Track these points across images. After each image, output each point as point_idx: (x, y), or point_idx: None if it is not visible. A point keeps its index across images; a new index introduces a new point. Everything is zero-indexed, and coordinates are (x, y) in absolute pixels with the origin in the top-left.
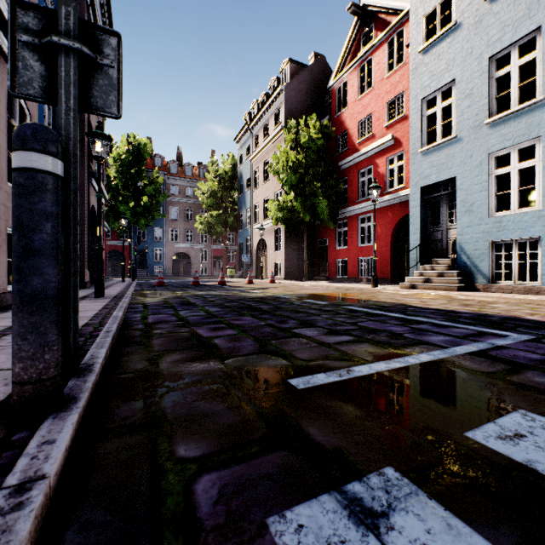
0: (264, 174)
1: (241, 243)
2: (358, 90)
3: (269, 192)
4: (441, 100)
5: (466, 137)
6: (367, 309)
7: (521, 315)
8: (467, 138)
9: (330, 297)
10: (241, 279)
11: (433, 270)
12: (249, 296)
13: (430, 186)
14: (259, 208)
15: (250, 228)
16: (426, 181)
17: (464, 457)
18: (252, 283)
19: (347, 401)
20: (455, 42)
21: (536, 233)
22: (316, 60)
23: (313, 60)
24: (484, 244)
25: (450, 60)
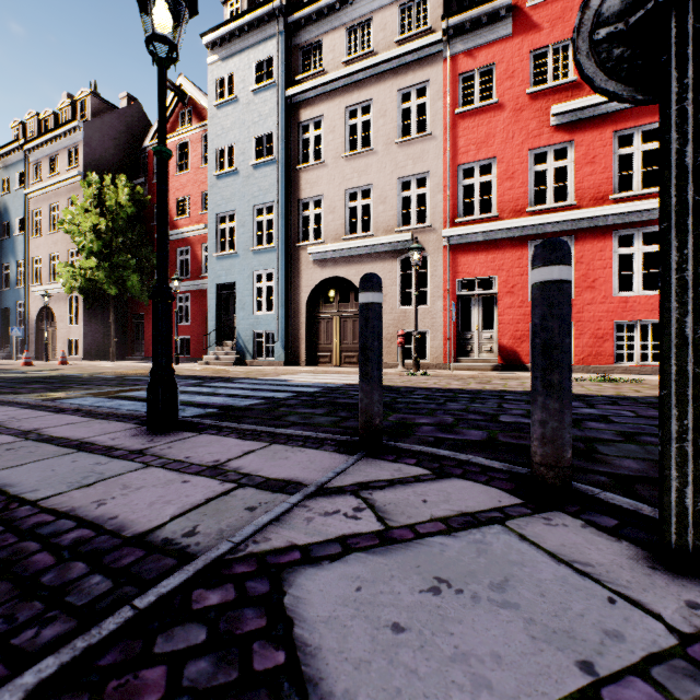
0: (51, 221)
1: (6, 308)
2: (176, 166)
3: (59, 246)
4: (229, 221)
5: (242, 255)
6: (142, 378)
7: (229, 375)
8: (243, 256)
9: (124, 373)
10: (8, 361)
11: (223, 350)
12: (33, 376)
13: (223, 284)
14: (42, 264)
15: (25, 289)
16: (219, 280)
17: (110, 395)
18: (32, 366)
19: (87, 394)
20: (236, 183)
21: (273, 328)
22: (130, 106)
23: (127, 102)
24: (251, 333)
25: (234, 195)
